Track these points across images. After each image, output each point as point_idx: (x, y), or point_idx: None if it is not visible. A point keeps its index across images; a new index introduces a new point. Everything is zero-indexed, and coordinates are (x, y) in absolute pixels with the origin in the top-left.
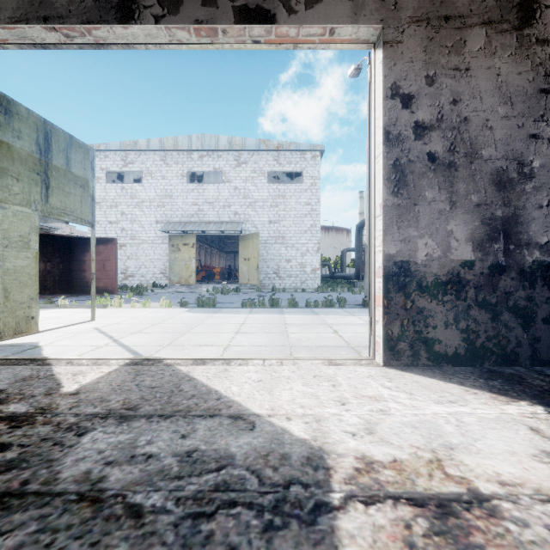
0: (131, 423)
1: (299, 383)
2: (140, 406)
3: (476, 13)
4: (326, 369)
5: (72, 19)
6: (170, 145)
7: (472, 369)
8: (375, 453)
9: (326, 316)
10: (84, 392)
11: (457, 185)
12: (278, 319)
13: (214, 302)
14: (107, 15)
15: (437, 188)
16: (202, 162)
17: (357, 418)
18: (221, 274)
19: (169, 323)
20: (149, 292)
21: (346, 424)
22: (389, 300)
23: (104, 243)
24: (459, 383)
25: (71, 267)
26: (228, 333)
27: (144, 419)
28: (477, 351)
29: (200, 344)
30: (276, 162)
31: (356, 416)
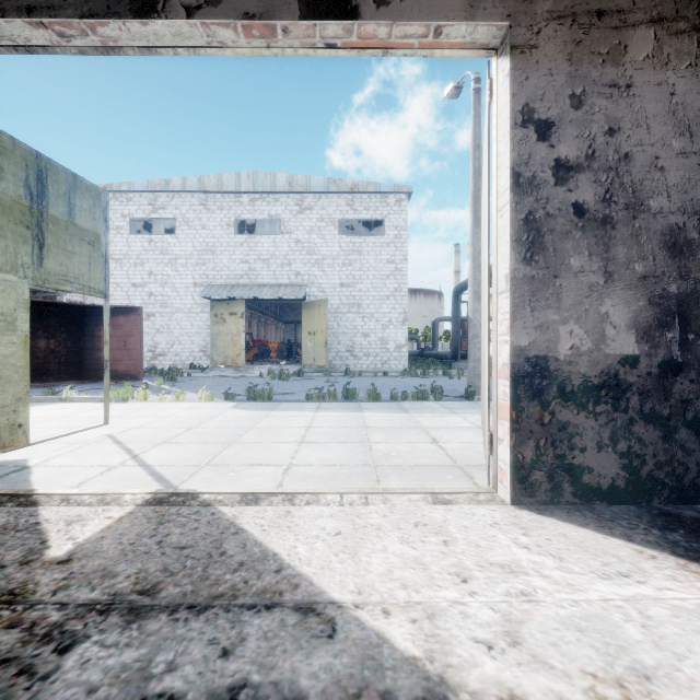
0: (145, 623)
1: (395, 539)
2: (161, 587)
3: (641, 6)
4: (431, 510)
5: (68, 10)
6: (212, 185)
7: (637, 511)
8: (530, 689)
9: (418, 415)
10: (79, 557)
11: (615, 249)
12: (355, 419)
13: (270, 393)
14: (118, 6)
15: (587, 253)
16: (254, 208)
17: (489, 611)
18: (278, 351)
19: (210, 427)
20: (184, 377)
21: (475, 623)
22: (519, 411)
23: (125, 313)
24: (625, 538)
25: (82, 345)
26: (289, 443)
27: (166, 615)
28: (642, 483)
29: (251, 462)
30: (349, 208)
31: (487, 606)
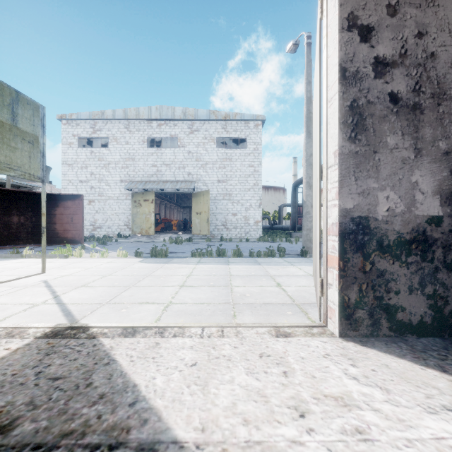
0: None
1: (242, 369)
2: (17, 423)
3: None
4: (274, 342)
5: None
6: (133, 115)
7: (442, 343)
8: None
9: (268, 267)
10: None
11: (423, 130)
12: (223, 270)
13: (166, 252)
14: None
15: (400, 133)
16: (160, 130)
17: None
18: (177, 226)
19: (119, 275)
20: (112, 242)
21: None
22: (346, 261)
23: (72, 199)
24: (439, 368)
25: None
26: (173, 286)
27: None
28: (445, 319)
29: (141, 301)
30: (224, 130)
31: (324, 446)
